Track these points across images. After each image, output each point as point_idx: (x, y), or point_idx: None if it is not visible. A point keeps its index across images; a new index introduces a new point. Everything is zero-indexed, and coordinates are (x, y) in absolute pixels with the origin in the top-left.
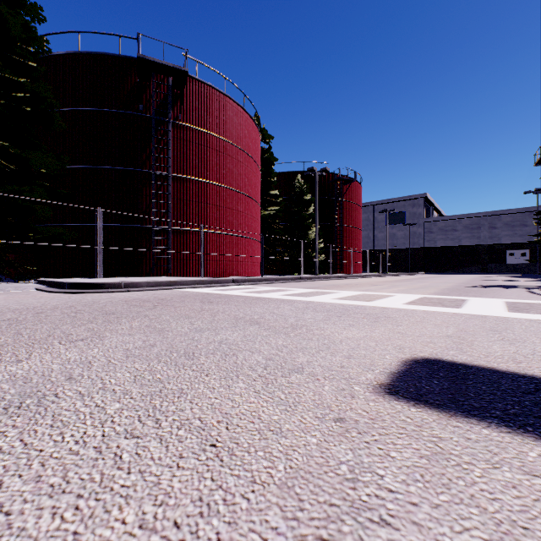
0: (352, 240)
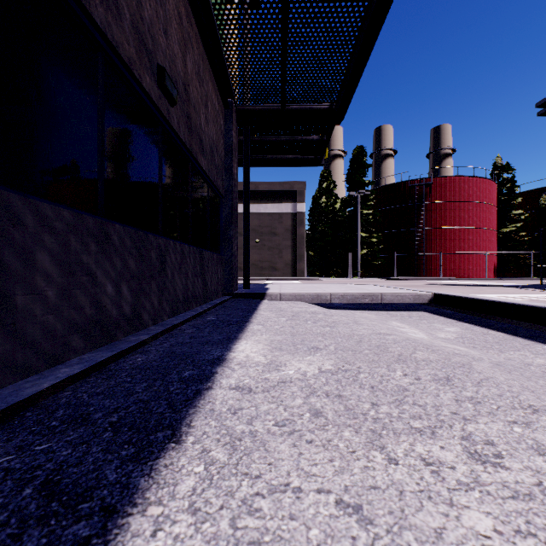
0: None
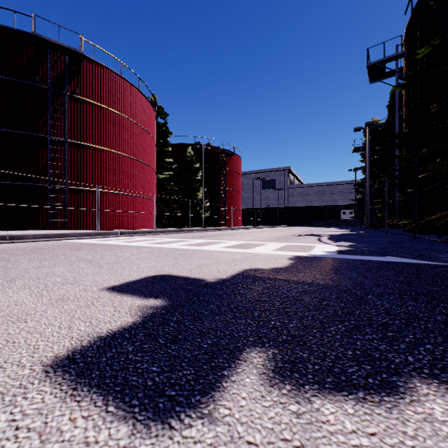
0: (233, 200)
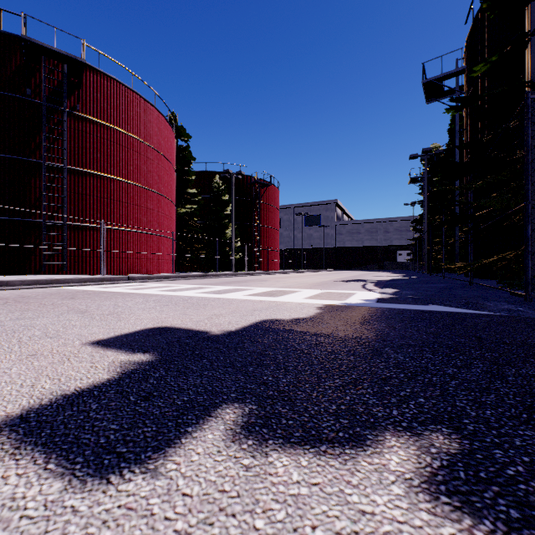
0: (269, 239)
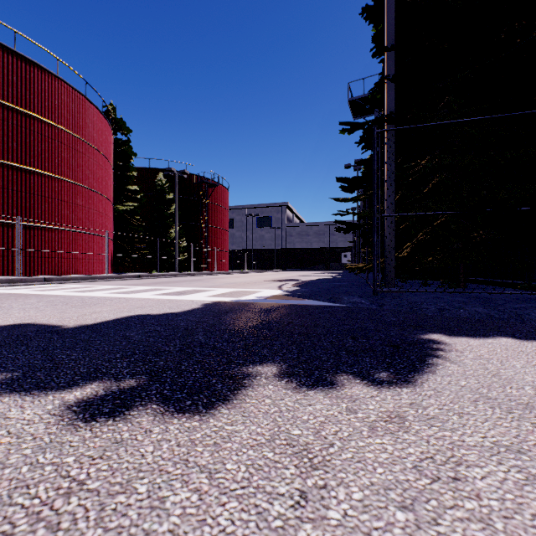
0: (217, 240)
